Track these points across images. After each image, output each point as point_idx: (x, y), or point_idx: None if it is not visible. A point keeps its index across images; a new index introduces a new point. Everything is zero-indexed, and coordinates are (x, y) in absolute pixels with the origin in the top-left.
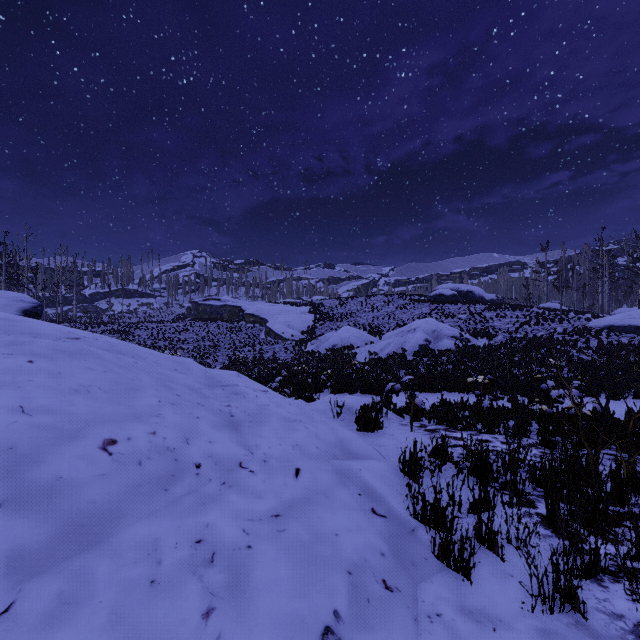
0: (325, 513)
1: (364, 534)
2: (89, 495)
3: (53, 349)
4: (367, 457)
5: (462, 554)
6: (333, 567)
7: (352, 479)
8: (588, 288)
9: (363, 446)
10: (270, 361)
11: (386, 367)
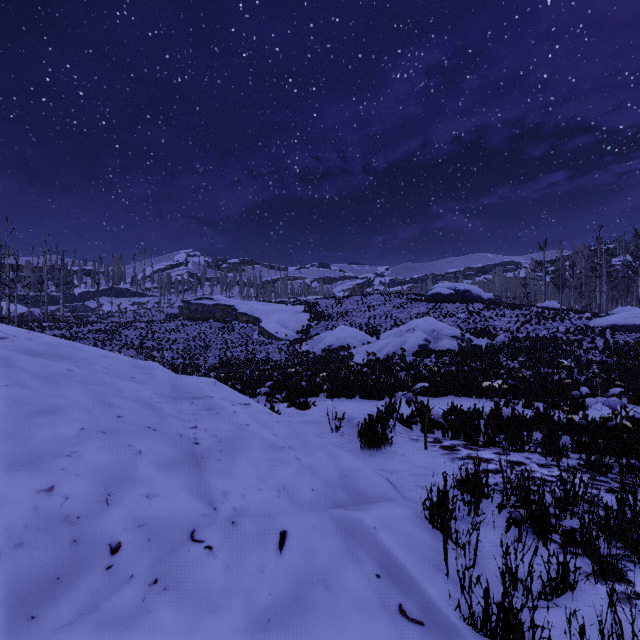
0: (326, 630)
1: None
2: None
3: None
4: (380, 497)
5: None
6: None
7: (364, 545)
8: (584, 288)
9: (373, 480)
10: (263, 362)
11: (385, 369)
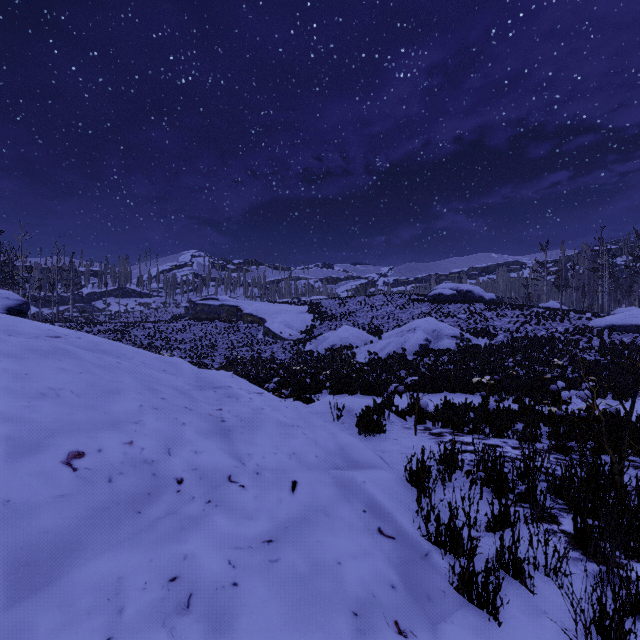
0: (325, 536)
1: (371, 561)
2: (42, 522)
3: (24, 348)
4: (371, 466)
5: (487, 588)
6: (336, 607)
7: (355, 493)
8: (587, 288)
9: (366, 453)
10: (268, 361)
11: (386, 367)
